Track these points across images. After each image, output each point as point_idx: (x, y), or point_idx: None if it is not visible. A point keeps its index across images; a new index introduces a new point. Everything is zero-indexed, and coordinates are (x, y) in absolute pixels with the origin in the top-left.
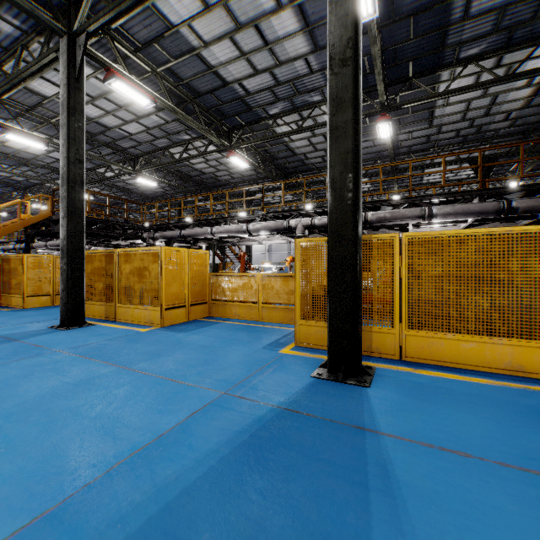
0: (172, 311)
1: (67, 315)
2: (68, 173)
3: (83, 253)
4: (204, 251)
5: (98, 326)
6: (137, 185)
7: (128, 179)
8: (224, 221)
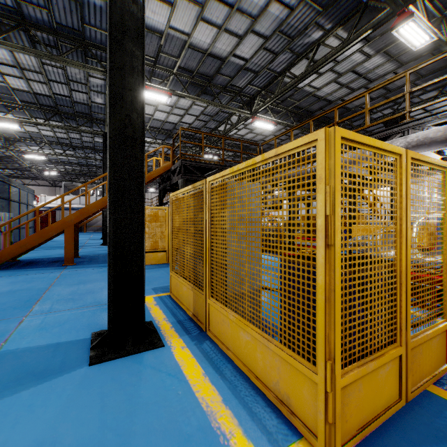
0: (361, 382)
1: (108, 323)
2: (109, 11)
3: (140, 187)
4: (439, 161)
5: (161, 355)
6: (254, 139)
7: (246, 133)
8: (400, 131)
